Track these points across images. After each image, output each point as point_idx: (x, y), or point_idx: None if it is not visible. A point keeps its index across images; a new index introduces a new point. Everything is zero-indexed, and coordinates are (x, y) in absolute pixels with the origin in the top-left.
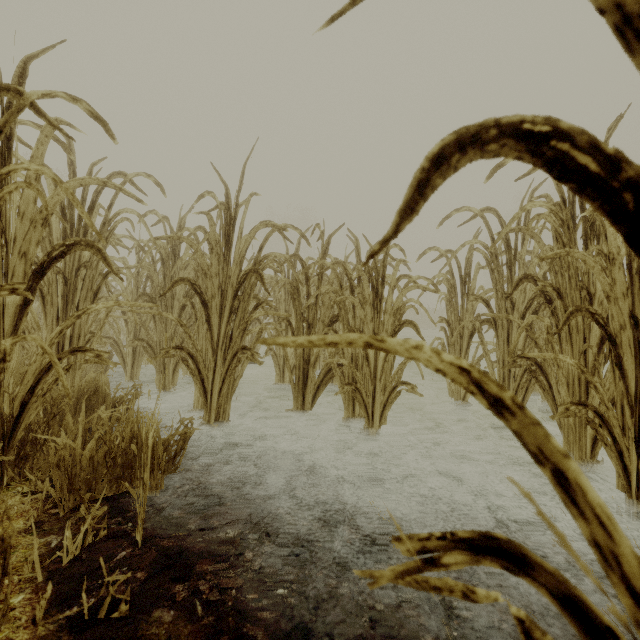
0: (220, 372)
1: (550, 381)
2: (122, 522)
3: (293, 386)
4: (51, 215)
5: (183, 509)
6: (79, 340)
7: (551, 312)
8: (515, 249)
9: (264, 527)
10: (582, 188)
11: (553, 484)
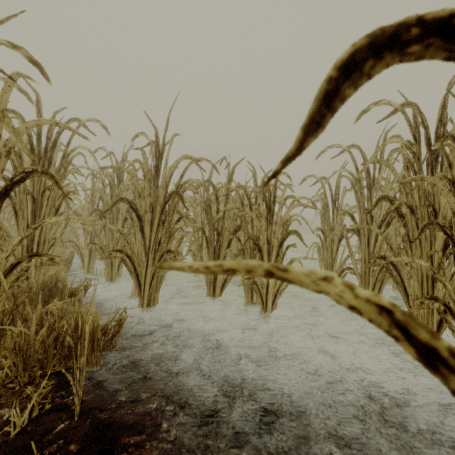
0: (151, 269)
1: (402, 276)
2: (65, 395)
3: (206, 279)
4: (13, 148)
5: (116, 382)
6: (44, 245)
7: (403, 224)
8: (373, 176)
9: (180, 399)
10: None
11: None
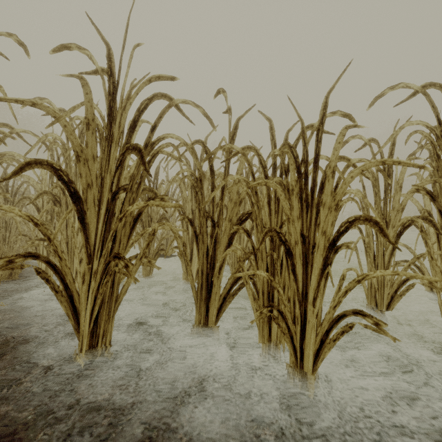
0: (92, 286)
1: None
2: None
3: (194, 296)
4: None
5: None
6: None
7: None
8: None
9: None
10: None
11: None
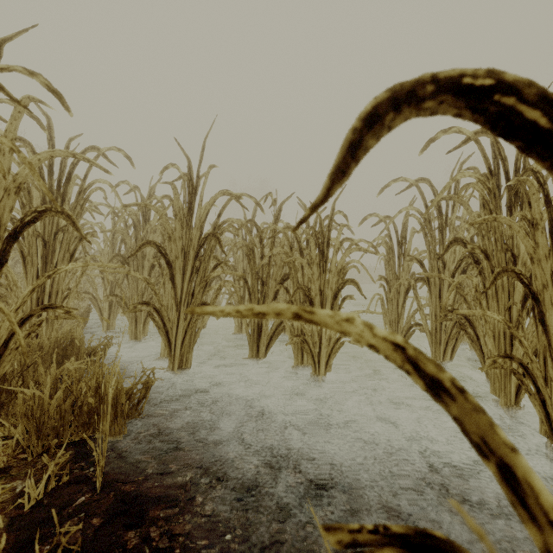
0: (183, 325)
1: (477, 333)
2: (85, 467)
3: (249, 337)
4: (24, 184)
5: (143, 453)
6: (57, 296)
7: (479, 271)
8: (446, 215)
9: (216, 471)
10: (530, 146)
11: (499, 481)
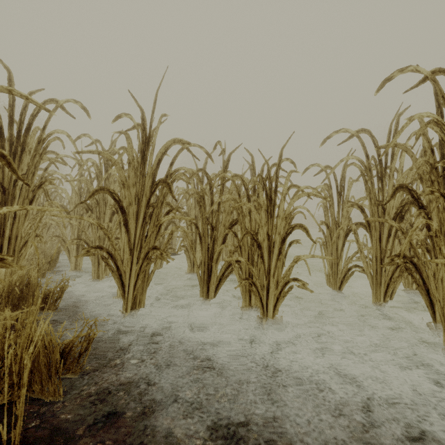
0: (135, 268)
1: (423, 277)
2: None
3: (199, 278)
4: None
5: (74, 423)
6: (17, 240)
7: (427, 216)
8: (385, 164)
9: None
10: None
11: None
